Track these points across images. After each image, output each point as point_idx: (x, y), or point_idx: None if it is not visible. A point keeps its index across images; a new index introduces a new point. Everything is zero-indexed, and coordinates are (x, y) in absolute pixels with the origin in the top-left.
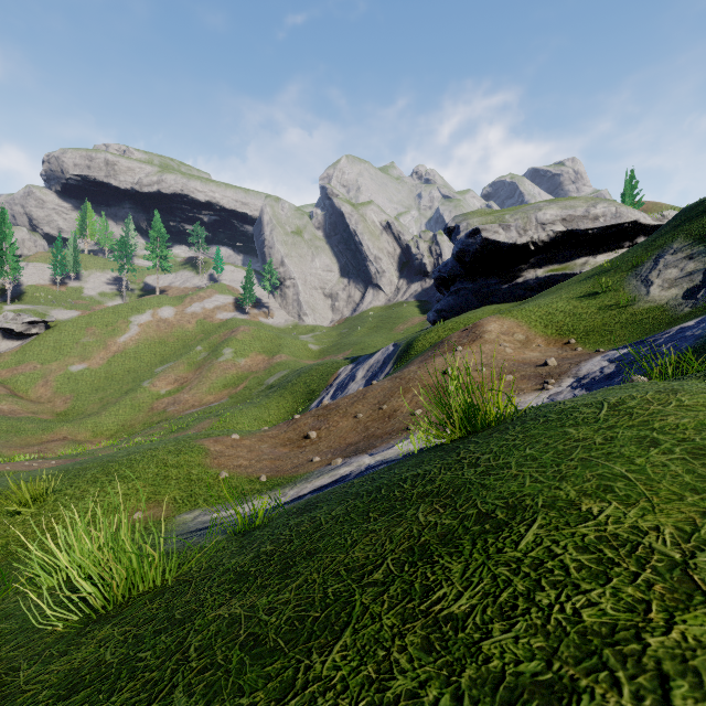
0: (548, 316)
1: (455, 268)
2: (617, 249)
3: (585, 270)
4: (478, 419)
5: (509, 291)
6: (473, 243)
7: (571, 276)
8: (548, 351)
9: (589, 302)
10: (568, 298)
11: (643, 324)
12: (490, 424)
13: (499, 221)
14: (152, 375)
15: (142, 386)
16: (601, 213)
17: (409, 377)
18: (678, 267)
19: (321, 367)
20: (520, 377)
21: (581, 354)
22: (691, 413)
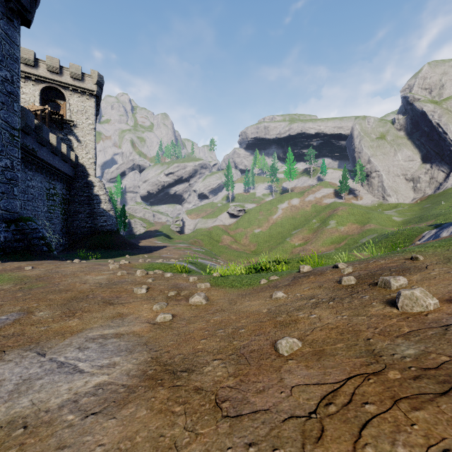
0: None
1: None
2: None
3: None
4: None
5: None
6: None
7: None
8: None
9: None
10: None
11: None
12: None
13: None
14: (290, 235)
15: (286, 241)
16: None
17: None
18: None
19: (406, 232)
20: None
21: None
22: None
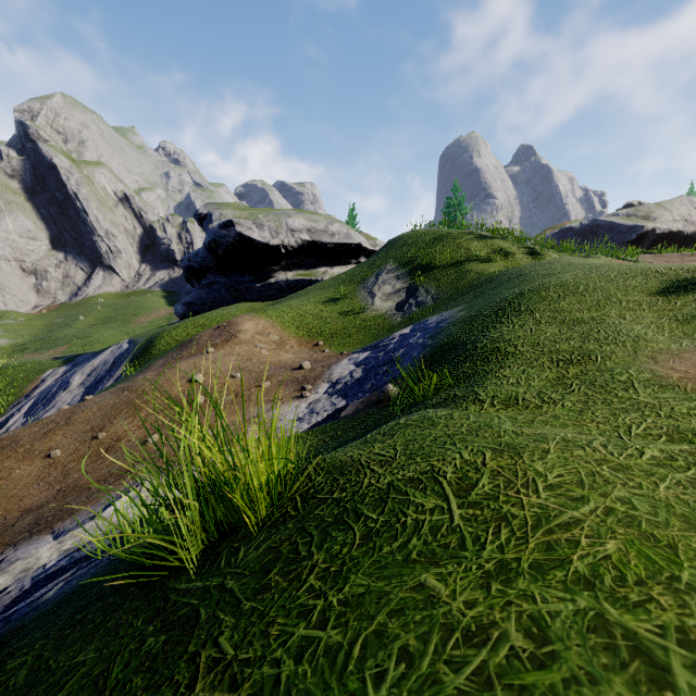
0: (300, 317)
1: (207, 259)
2: (347, 264)
3: (326, 278)
4: (237, 501)
5: (262, 290)
6: (227, 235)
7: (316, 282)
8: (301, 352)
9: (332, 307)
10: (316, 302)
11: (372, 330)
12: (259, 516)
13: (253, 218)
14: None
15: None
16: (337, 231)
17: (144, 388)
18: (391, 284)
19: (10, 371)
20: (277, 383)
21: (330, 356)
22: (582, 508)
